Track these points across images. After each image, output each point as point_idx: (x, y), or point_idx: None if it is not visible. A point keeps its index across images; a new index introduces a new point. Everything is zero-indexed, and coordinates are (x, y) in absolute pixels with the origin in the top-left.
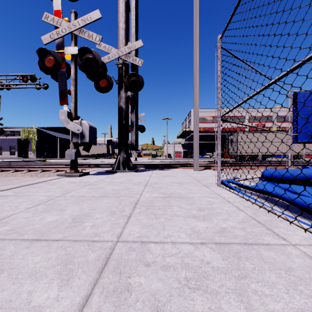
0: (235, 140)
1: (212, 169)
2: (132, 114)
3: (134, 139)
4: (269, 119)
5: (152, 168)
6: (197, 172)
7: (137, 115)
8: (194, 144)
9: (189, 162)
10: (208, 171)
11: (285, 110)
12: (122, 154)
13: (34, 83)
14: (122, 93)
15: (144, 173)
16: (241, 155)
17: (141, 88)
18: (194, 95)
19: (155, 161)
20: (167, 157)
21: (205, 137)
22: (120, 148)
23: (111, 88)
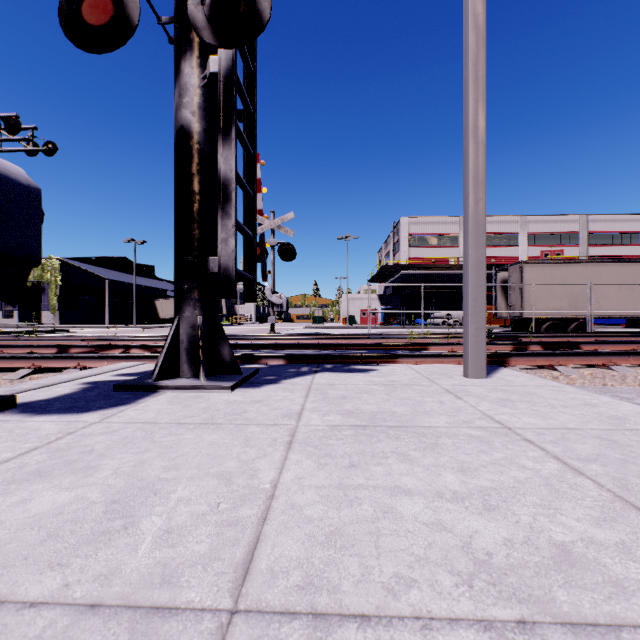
0: (515, 282)
1: (517, 368)
2: (226, 150)
3: (232, 250)
4: (573, 238)
5: (309, 363)
6: (495, 390)
7: (252, 172)
8: (467, 275)
9: (413, 338)
10: (524, 379)
11: (608, 219)
12: (187, 315)
13: (17, 138)
14: (187, 73)
15: (270, 394)
16: (530, 319)
17: (259, 29)
18: (467, 92)
19: (321, 332)
20: (347, 322)
21: (432, 278)
22: (181, 292)
23: (130, 33)
